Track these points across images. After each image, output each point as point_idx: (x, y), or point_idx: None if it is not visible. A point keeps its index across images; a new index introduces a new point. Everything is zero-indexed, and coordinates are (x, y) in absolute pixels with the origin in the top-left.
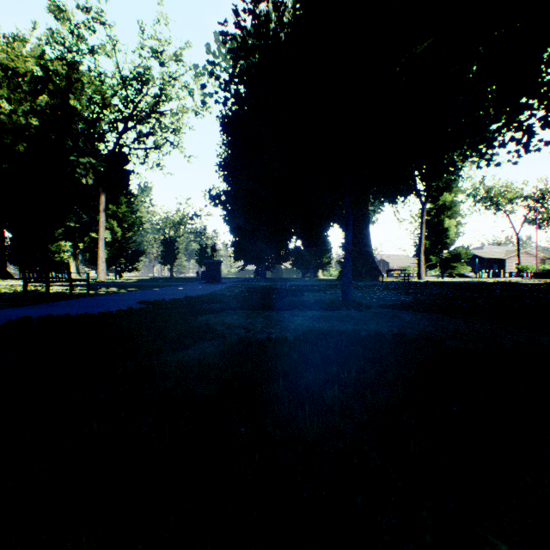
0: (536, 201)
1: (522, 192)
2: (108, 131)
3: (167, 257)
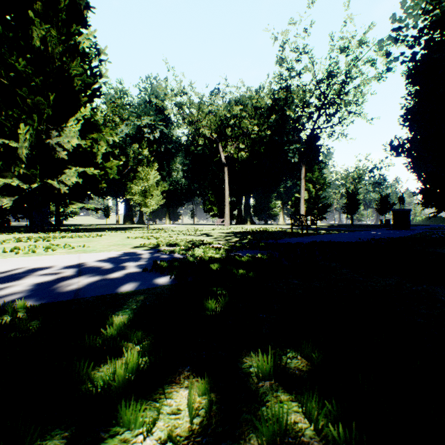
0: None
1: None
2: (306, 122)
3: (349, 208)
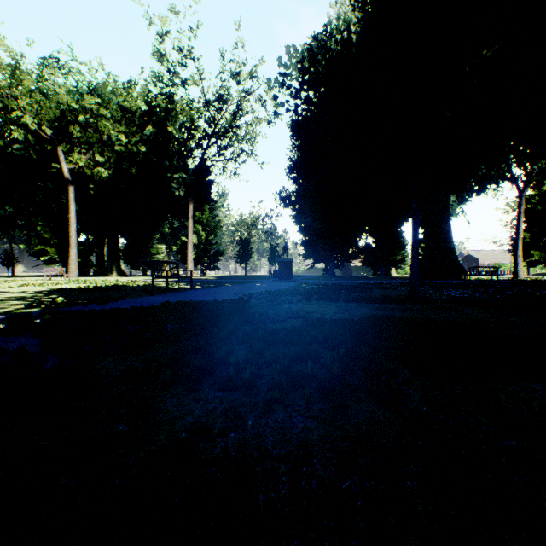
0: None
1: None
2: (195, 149)
3: (242, 256)
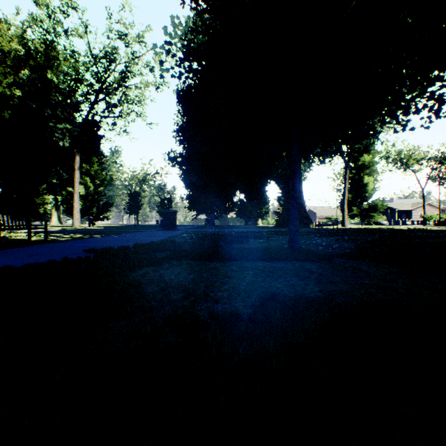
0: (439, 162)
1: (427, 154)
2: (82, 102)
3: (132, 208)
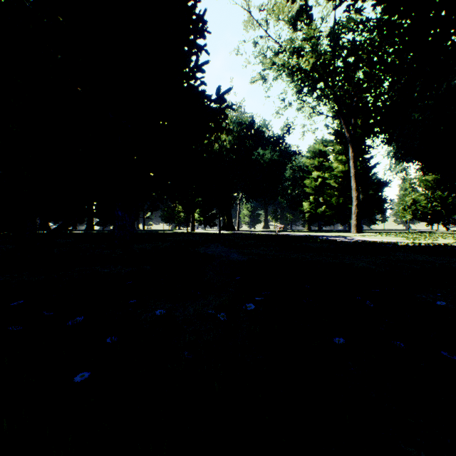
0: None
1: None
2: None
3: None
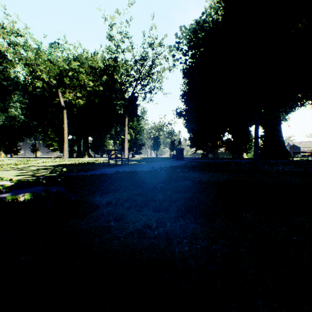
0: None
1: None
2: (129, 87)
3: (155, 146)
